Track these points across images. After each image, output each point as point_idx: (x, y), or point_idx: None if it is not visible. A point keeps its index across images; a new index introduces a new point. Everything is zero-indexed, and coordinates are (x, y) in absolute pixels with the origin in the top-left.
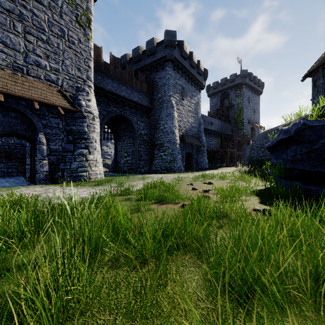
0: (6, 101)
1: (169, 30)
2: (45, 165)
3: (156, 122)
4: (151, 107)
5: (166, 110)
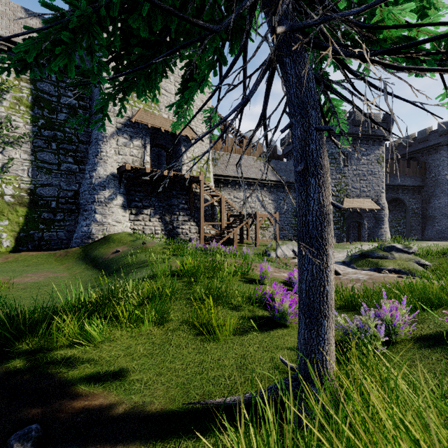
0: (355, 210)
1: (443, 122)
2: (366, 234)
3: (429, 197)
4: (423, 185)
5: (440, 188)
